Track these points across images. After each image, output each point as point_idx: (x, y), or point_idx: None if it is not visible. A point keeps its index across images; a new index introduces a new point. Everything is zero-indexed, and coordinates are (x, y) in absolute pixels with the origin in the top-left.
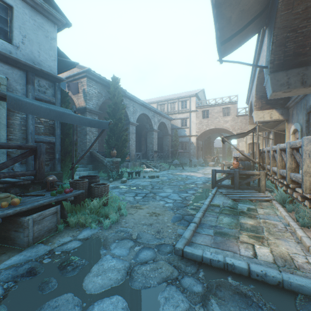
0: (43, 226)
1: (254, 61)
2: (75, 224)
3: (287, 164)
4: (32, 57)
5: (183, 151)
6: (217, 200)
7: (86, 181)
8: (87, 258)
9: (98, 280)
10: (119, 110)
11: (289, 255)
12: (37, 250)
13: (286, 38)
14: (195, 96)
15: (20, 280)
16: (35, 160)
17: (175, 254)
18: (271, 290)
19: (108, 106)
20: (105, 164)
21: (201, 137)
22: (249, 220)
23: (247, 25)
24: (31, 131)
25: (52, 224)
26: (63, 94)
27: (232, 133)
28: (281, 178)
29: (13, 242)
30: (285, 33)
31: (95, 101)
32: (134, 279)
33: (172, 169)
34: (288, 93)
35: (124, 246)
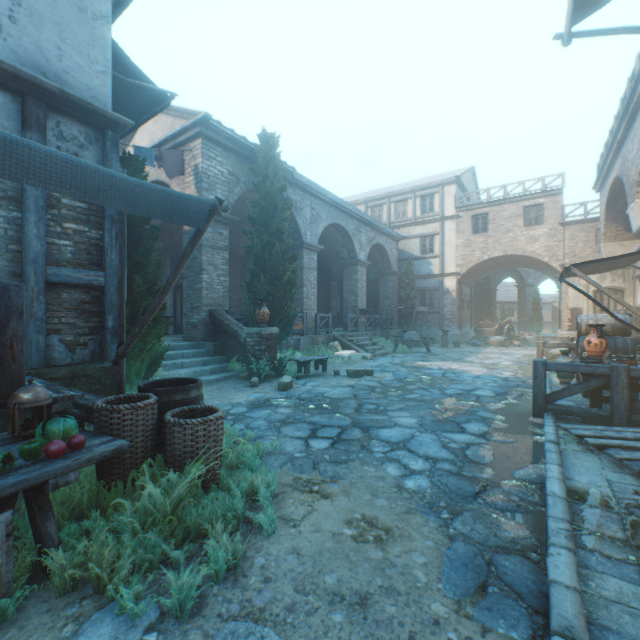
0: None
1: None
2: (74, 580)
3: None
4: (40, 59)
5: (427, 311)
6: (581, 472)
7: (146, 402)
8: None
9: None
10: (277, 212)
11: None
12: None
13: None
14: (454, 183)
15: None
16: None
17: None
18: None
19: (252, 203)
20: (243, 341)
21: (468, 277)
22: None
23: None
24: (34, 256)
25: None
26: (132, 165)
27: (548, 266)
28: None
29: None
30: None
31: (221, 194)
32: None
33: (401, 353)
34: None
35: None
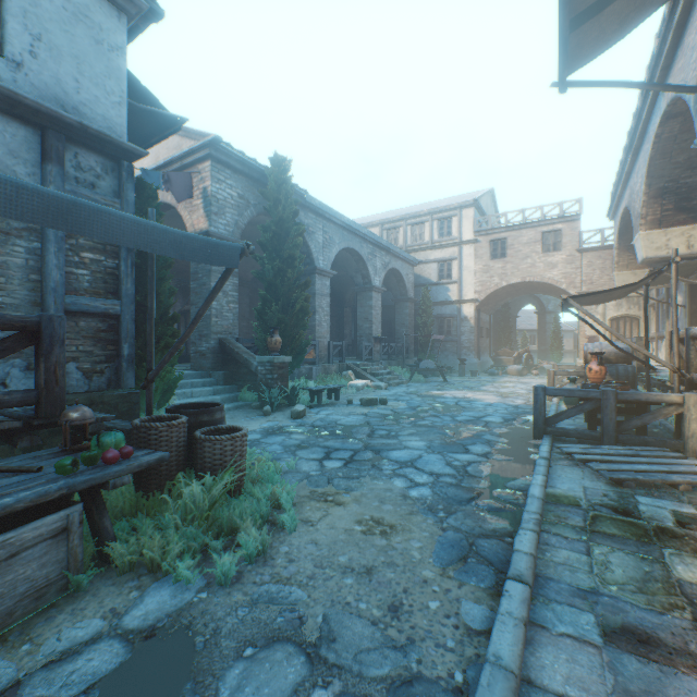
0: (14, 581)
1: (647, 92)
2: (131, 563)
3: None
4: (59, 92)
5: (444, 339)
6: (564, 482)
7: (179, 421)
8: None
9: None
10: (289, 238)
11: None
12: None
13: None
14: (472, 206)
15: None
16: (36, 360)
17: None
18: None
19: (263, 228)
20: (255, 370)
21: (487, 304)
22: None
23: None
24: (54, 286)
25: (48, 570)
26: (145, 193)
27: (567, 293)
28: None
29: None
30: None
31: (231, 218)
32: None
33: (417, 383)
34: None
35: (271, 682)
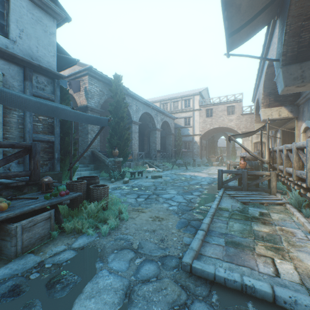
0: (35, 233)
1: (262, 56)
2: (70, 230)
3: (308, 165)
4: (30, 52)
5: (187, 151)
6: (225, 203)
7: (84, 182)
8: (80, 274)
9: (91, 304)
10: (121, 108)
11: None
12: (25, 262)
13: (301, 27)
14: (198, 94)
15: None
16: (30, 159)
17: (182, 269)
18: None
19: (110, 104)
20: (107, 164)
21: (205, 136)
22: (263, 227)
23: (258, 14)
24: (28, 130)
25: (44, 231)
26: (63, 91)
27: (237, 132)
28: (297, 180)
29: (0, 251)
30: (300, 21)
31: (96, 100)
32: (133, 303)
33: (175, 169)
34: (302, 88)
35: (123, 257)
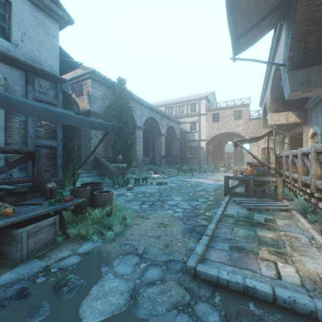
0: (40, 238)
1: (269, 60)
2: (75, 236)
3: (312, 171)
4: (32, 55)
5: (193, 157)
6: (230, 210)
7: (88, 188)
8: (86, 277)
9: (98, 305)
10: (125, 113)
11: (318, 276)
12: (31, 266)
13: (307, 32)
14: (204, 99)
15: (8, 304)
16: (33, 165)
17: (186, 273)
18: (302, 321)
19: (114, 109)
20: (110, 170)
21: (211, 141)
22: (268, 232)
23: (263, 18)
24: (31, 135)
25: (49, 237)
26: (66, 96)
27: (244, 137)
28: (302, 186)
29: (6, 257)
30: (306, 26)
31: (99, 104)
32: (139, 304)
33: (181, 175)
34: (309, 93)
35: (129, 262)
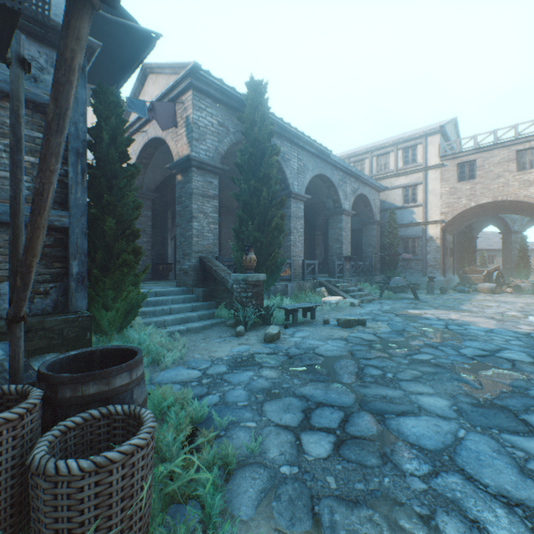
0: None
1: None
2: None
3: None
4: None
5: (409, 258)
6: None
7: None
8: None
9: None
10: (265, 158)
11: None
12: None
13: None
14: (437, 133)
15: None
16: None
17: None
18: None
19: (240, 152)
20: (230, 287)
21: (452, 225)
22: None
23: None
24: None
25: None
26: (106, 98)
27: None
28: None
29: None
30: None
31: (211, 144)
32: None
33: (388, 299)
34: None
35: None
